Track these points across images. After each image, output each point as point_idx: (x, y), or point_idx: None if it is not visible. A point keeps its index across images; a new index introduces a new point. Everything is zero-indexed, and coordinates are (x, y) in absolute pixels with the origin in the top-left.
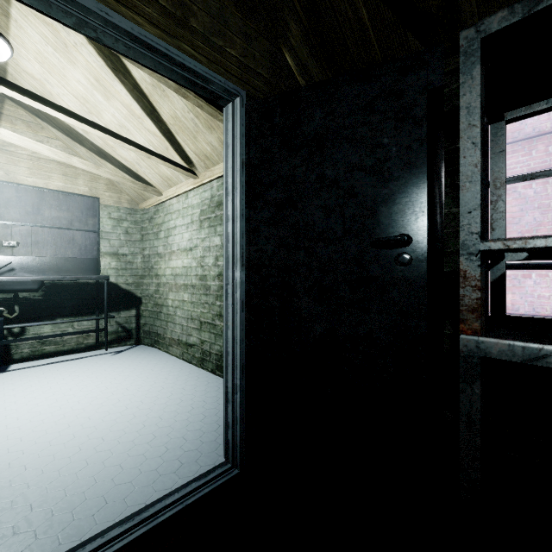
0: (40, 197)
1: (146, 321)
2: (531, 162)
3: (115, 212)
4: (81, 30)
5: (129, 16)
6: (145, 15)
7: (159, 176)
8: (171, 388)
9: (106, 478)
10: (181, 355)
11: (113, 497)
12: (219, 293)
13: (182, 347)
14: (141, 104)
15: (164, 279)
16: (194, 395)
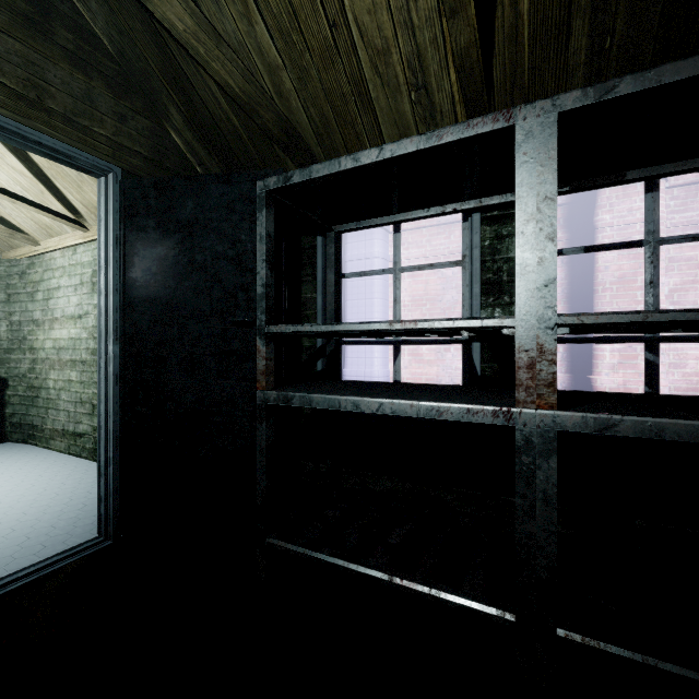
0: None
1: (14, 410)
2: (451, 245)
3: None
4: None
5: None
6: None
7: (33, 221)
8: (45, 484)
9: None
10: (67, 449)
11: None
12: None
13: (68, 438)
14: None
15: (42, 354)
16: (76, 488)
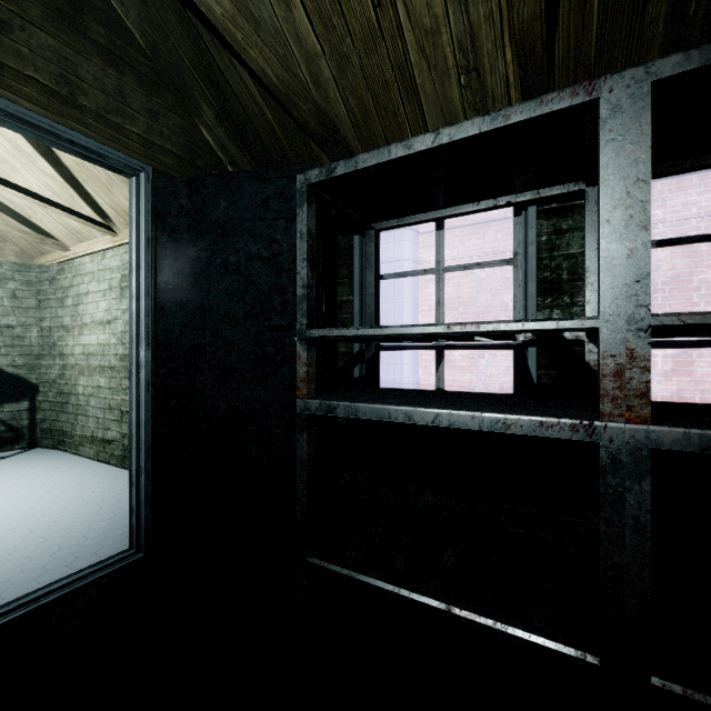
0: None
1: (45, 415)
2: (485, 246)
3: None
4: None
5: (3, 93)
6: (22, 94)
7: (63, 227)
8: (75, 492)
9: None
10: (96, 456)
11: None
12: None
13: (97, 445)
14: (31, 142)
15: (72, 360)
16: (106, 496)
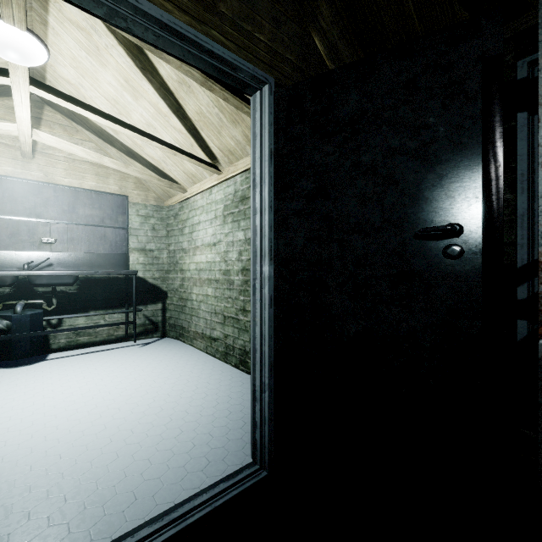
0: (75, 197)
1: (171, 314)
2: None
3: (142, 209)
4: (112, 21)
5: (159, 3)
6: (174, 0)
7: (184, 173)
8: (196, 382)
9: (135, 472)
10: (205, 349)
11: (142, 493)
12: (243, 288)
13: (206, 340)
14: (167, 102)
15: (188, 274)
16: (219, 390)
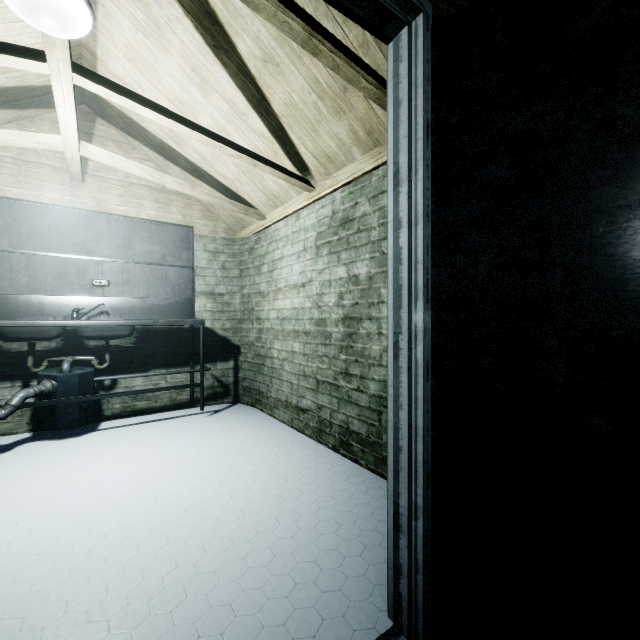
0: (132, 229)
1: (245, 375)
2: None
3: (210, 243)
4: None
5: None
6: None
7: (263, 194)
8: (284, 470)
9: (213, 630)
10: (290, 422)
11: None
12: (344, 343)
13: (291, 411)
14: (246, 94)
15: (267, 324)
16: (316, 485)
